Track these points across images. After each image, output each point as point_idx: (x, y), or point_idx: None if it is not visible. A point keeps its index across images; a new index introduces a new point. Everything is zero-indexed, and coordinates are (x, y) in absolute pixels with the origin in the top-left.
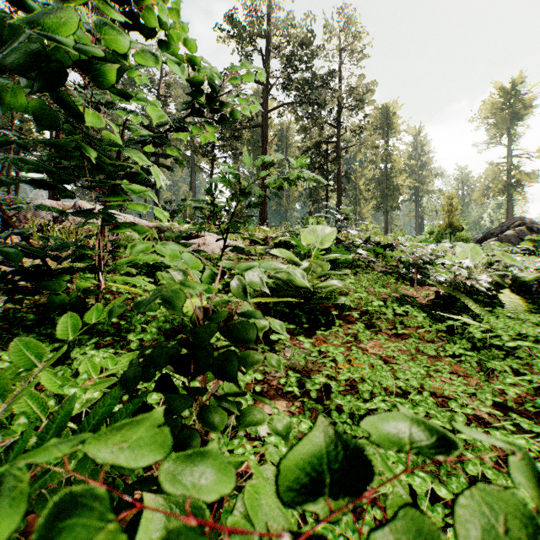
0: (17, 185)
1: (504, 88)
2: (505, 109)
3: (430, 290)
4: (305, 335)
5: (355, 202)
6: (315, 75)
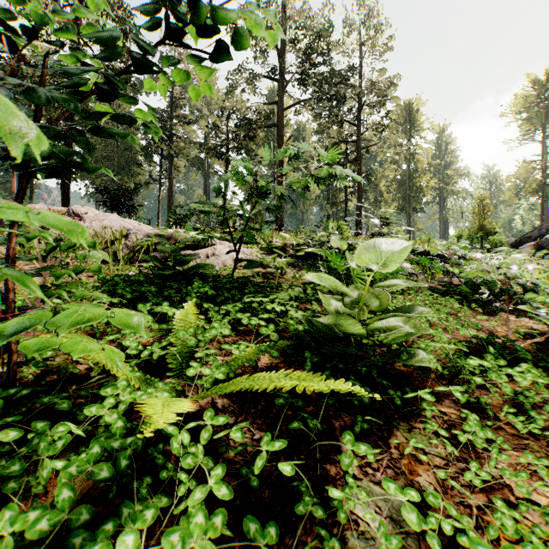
0: (31, 190)
1: (538, 80)
2: (539, 102)
3: (512, 320)
4: (373, 435)
5: (375, 205)
6: (334, 71)
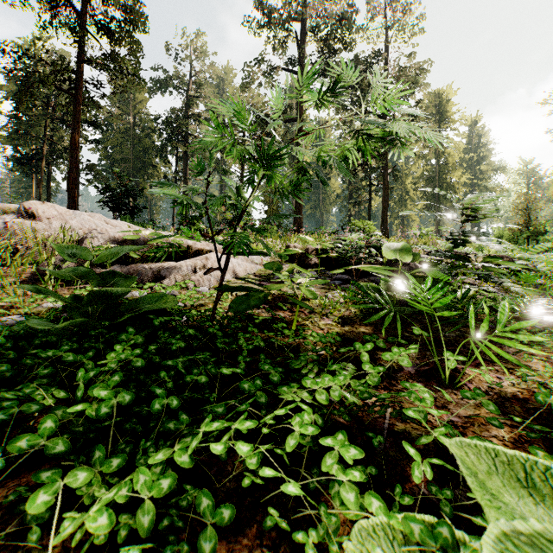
0: (48, 194)
1: None
2: None
3: None
4: None
5: (401, 204)
6: (357, 59)
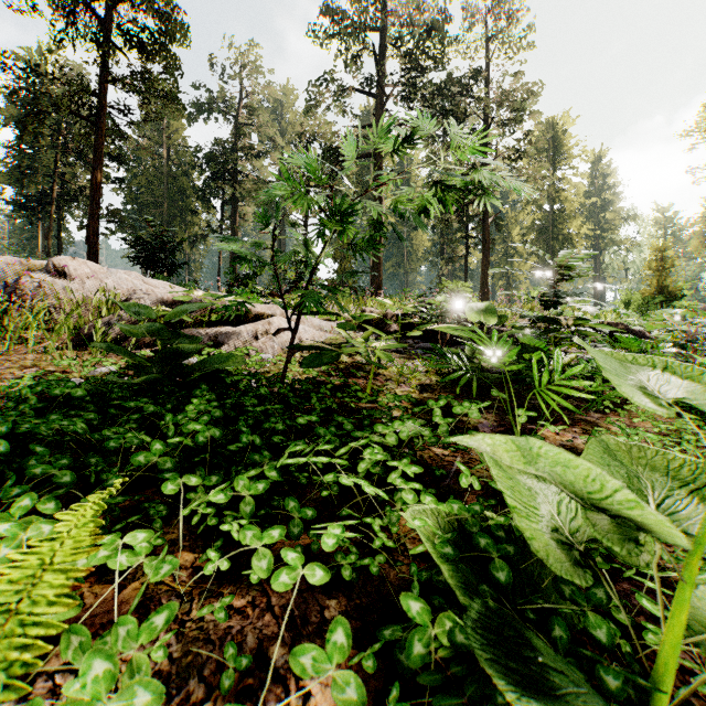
0: (59, 247)
1: None
2: None
3: None
4: None
5: (506, 261)
6: (450, 79)
